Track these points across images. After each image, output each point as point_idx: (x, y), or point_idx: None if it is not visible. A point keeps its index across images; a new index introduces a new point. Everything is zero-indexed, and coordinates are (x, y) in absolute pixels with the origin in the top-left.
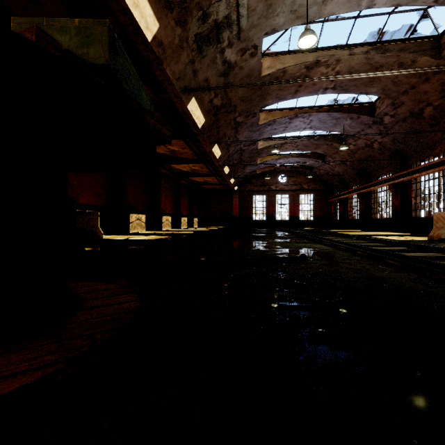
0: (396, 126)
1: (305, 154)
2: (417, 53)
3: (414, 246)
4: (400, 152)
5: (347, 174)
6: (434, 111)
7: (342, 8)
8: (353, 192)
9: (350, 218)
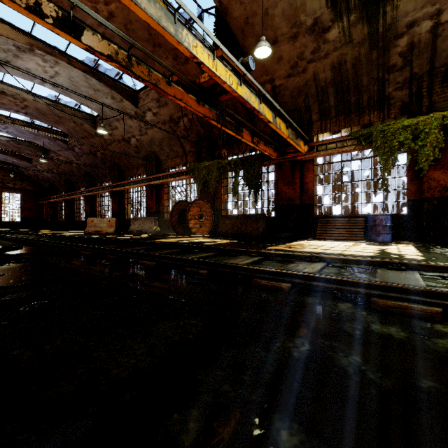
0: (84, 156)
1: (7, 152)
2: (83, 121)
3: (53, 235)
4: (90, 174)
5: (56, 180)
6: (102, 155)
7: (19, 75)
8: (61, 198)
9: (60, 220)
